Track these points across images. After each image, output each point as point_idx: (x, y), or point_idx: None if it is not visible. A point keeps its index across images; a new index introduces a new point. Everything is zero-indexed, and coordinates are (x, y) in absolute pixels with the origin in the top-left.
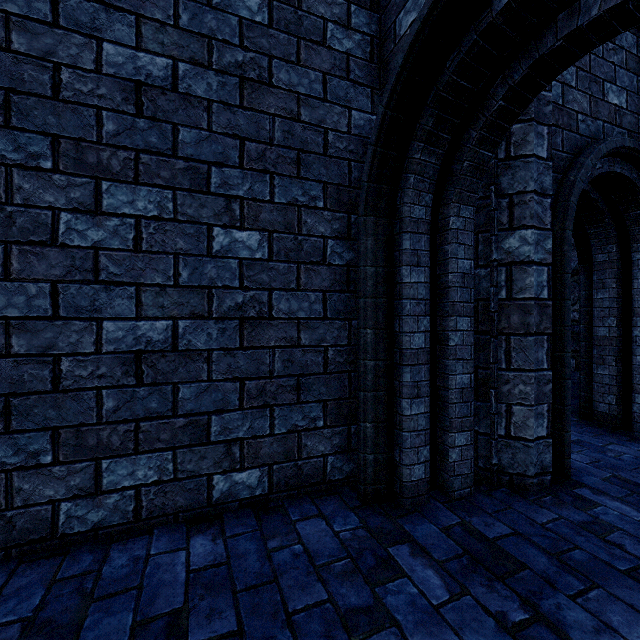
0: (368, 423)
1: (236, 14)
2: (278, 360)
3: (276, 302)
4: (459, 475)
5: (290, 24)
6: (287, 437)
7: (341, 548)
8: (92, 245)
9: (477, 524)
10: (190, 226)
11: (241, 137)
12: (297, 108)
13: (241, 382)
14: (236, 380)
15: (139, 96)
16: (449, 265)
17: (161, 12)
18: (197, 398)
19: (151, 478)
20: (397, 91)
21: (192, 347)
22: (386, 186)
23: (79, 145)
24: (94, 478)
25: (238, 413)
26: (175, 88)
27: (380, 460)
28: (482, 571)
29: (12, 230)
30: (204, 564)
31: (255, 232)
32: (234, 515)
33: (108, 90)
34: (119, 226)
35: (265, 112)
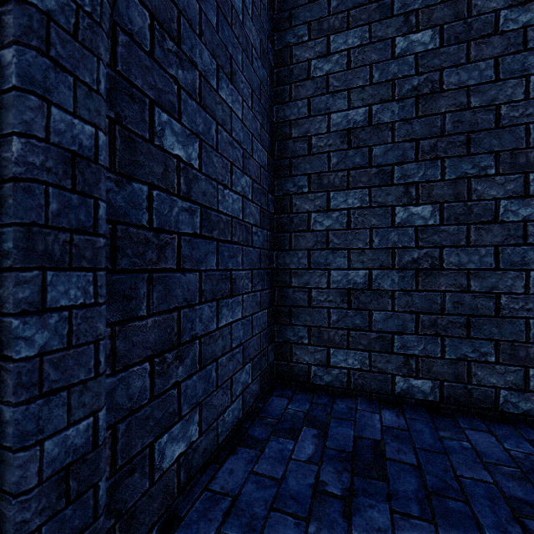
0: None
1: (412, 53)
2: (448, 301)
3: (446, 256)
4: None
5: (459, 35)
6: (456, 363)
7: (510, 460)
8: (325, 229)
9: None
10: (379, 209)
11: (416, 139)
12: (466, 99)
13: (416, 315)
14: (412, 313)
15: (349, 137)
16: None
17: (361, 80)
18: (384, 321)
19: (356, 366)
20: None
21: (381, 288)
22: None
23: (319, 176)
24: (326, 357)
25: (414, 336)
26: (370, 123)
27: None
28: None
29: (292, 226)
30: (392, 425)
31: (428, 205)
32: (411, 407)
33: (333, 140)
34: (339, 216)
35: (436, 114)
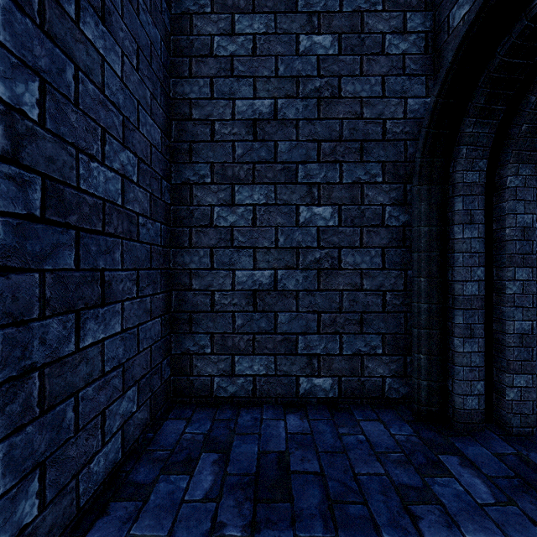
0: (421, 355)
1: (315, 54)
2: (345, 300)
3: (344, 257)
4: (518, 413)
5: (355, 47)
6: (352, 358)
7: (396, 445)
8: (230, 225)
9: (535, 459)
10: (285, 207)
11: (318, 140)
12: (360, 109)
13: (318, 314)
14: (315, 312)
15: (255, 128)
16: (506, 220)
17: (267, 70)
18: (289, 323)
19: (261, 372)
20: (447, 82)
21: (286, 288)
22: (438, 159)
23: (223, 166)
24: (231, 366)
25: (316, 336)
26: (276, 117)
27: (433, 387)
28: (534, 494)
29: (192, 220)
30: (296, 431)
31: (328, 207)
32: (314, 407)
33: (238, 129)
34: (244, 212)
35: (336, 118)
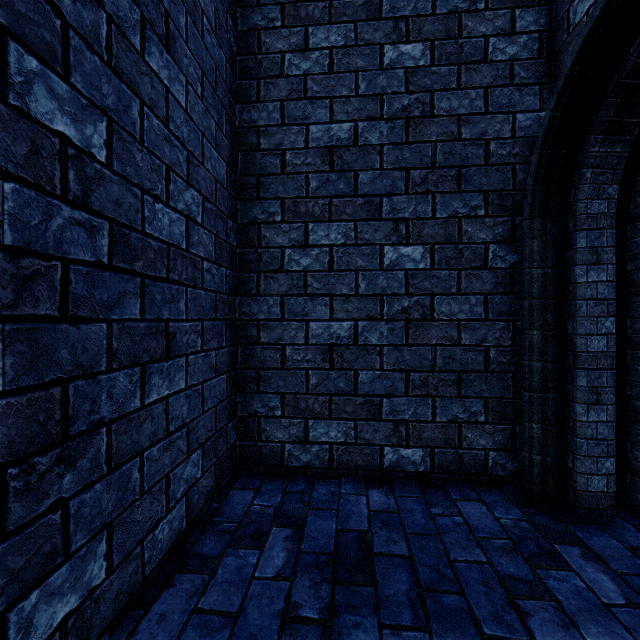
0: (534, 424)
1: (402, 67)
2: (439, 357)
3: (437, 305)
4: None
5: (451, 55)
6: (448, 426)
7: (501, 530)
8: (303, 269)
9: None
10: (367, 248)
11: (406, 168)
12: (457, 129)
13: (406, 373)
14: (402, 371)
15: (332, 157)
16: None
17: (346, 89)
18: (372, 383)
19: (339, 439)
20: (566, 93)
21: (368, 342)
22: (555, 186)
23: (296, 201)
24: (304, 431)
25: (404, 399)
26: (356, 143)
27: (548, 463)
28: None
29: (261, 264)
30: (380, 509)
31: (418, 246)
32: (401, 482)
33: (312, 159)
34: (319, 254)
35: (427, 141)
